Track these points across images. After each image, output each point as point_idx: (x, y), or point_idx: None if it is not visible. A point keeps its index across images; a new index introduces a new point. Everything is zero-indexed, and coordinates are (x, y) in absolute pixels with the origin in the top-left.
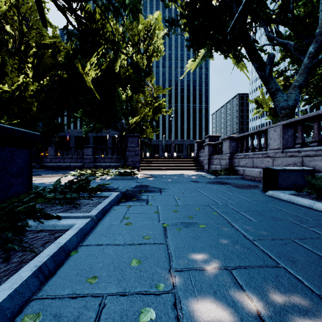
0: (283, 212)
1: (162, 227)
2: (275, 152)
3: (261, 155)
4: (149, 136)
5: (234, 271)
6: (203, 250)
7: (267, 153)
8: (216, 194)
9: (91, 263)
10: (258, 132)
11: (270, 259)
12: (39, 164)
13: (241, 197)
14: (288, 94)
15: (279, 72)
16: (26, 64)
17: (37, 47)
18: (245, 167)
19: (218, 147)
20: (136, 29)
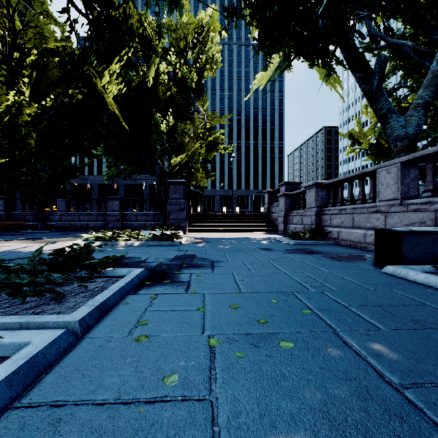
0: (427, 307)
1: (207, 346)
2: (390, 205)
3: (366, 209)
4: (200, 183)
5: None
6: (297, 426)
7: (376, 206)
8: (302, 272)
9: None
10: (361, 175)
11: None
12: (44, 223)
13: (345, 278)
14: (406, 118)
15: (388, 91)
16: (22, 78)
17: (40, 55)
18: (340, 228)
19: (299, 199)
20: (182, 31)
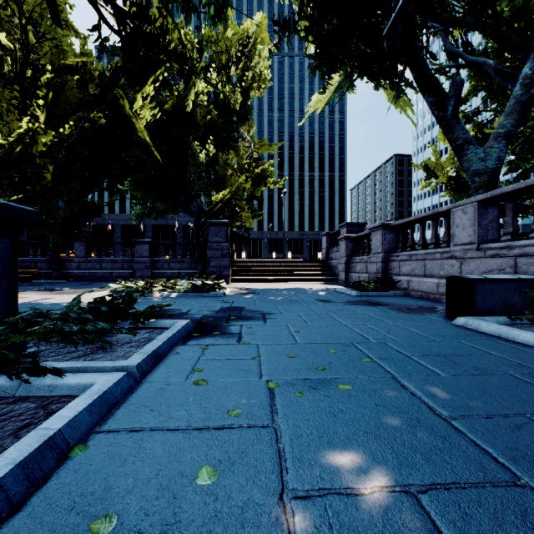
0: (492, 357)
1: (267, 389)
2: (466, 250)
3: (439, 254)
4: (246, 224)
5: (424, 498)
6: (351, 443)
7: (451, 252)
8: (364, 324)
9: (110, 478)
10: (434, 215)
11: (497, 465)
12: (59, 271)
13: (410, 330)
14: (485, 149)
15: (467, 115)
16: (35, 99)
17: (55, 72)
18: (410, 276)
19: (363, 243)
20: (224, 43)
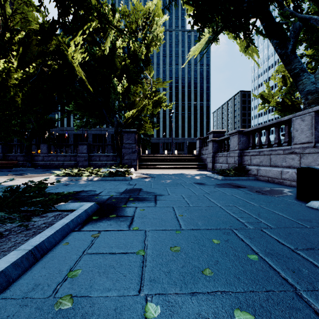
0: None
1: None
2: (304, 147)
3: (282, 151)
4: (147, 132)
5: None
6: None
7: (291, 149)
8: (235, 206)
9: None
10: (278, 123)
11: None
12: (30, 162)
13: (276, 213)
14: (316, 75)
15: None
16: (11, 51)
17: (26, 36)
18: (259, 166)
19: (224, 144)
20: (133, 16)
